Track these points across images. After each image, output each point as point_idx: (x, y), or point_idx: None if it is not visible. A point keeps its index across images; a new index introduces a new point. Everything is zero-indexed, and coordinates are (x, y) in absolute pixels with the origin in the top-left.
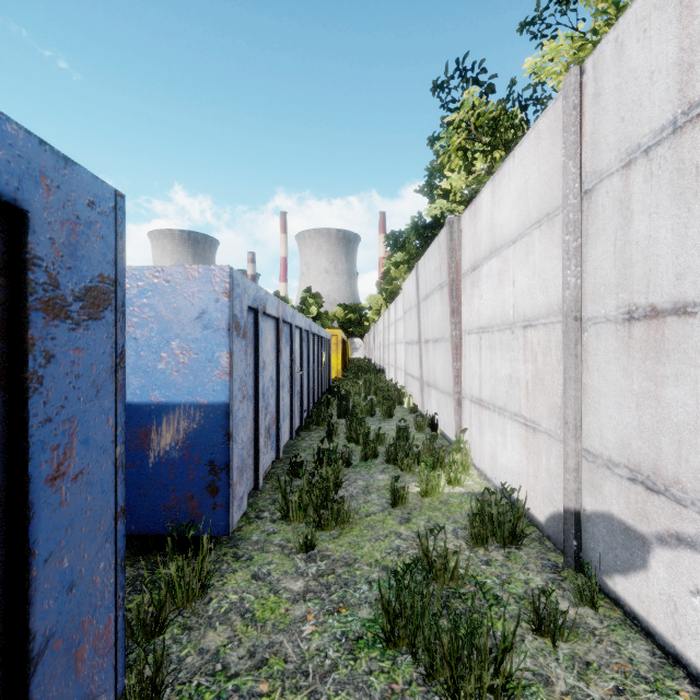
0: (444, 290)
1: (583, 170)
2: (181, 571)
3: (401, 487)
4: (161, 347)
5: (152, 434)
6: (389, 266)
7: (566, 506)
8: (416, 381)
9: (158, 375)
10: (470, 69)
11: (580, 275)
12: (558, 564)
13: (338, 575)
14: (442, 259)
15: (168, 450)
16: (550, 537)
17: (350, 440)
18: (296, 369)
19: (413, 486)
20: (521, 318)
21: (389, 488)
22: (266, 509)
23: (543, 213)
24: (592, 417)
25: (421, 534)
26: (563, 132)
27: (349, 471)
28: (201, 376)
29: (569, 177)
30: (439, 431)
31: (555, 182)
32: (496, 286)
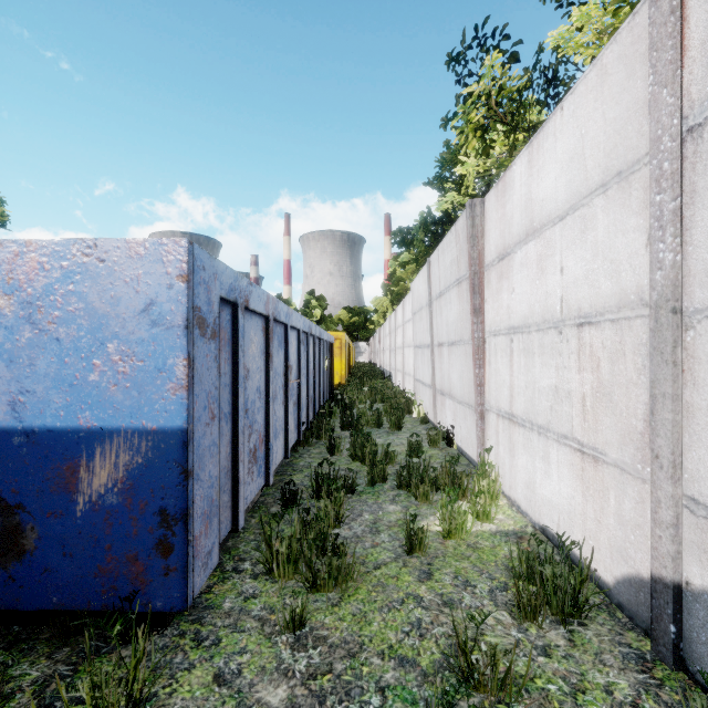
0: (463, 285)
1: (686, 98)
2: (98, 689)
3: (419, 528)
4: (93, 351)
5: (81, 471)
6: (395, 267)
7: (655, 574)
8: (427, 388)
9: (88, 390)
10: (491, 36)
11: (680, 248)
12: (645, 655)
13: (337, 676)
14: (460, 250)
15: (103, 493)
16: (623, 607)
17: (354, 458)
18: (293, 376)
19: (432, 521)
20: (573, 314)
21: (403, 524)
22: (247, 556)
23: (610, 173)
24: (704, 452)
25: (448, 598)
26: (651, 52)
27: (353, 500)
28: (149, 391)
29: (662, 112)
30: (455, 446)
31: (632, 126)
32: (534, 275)
